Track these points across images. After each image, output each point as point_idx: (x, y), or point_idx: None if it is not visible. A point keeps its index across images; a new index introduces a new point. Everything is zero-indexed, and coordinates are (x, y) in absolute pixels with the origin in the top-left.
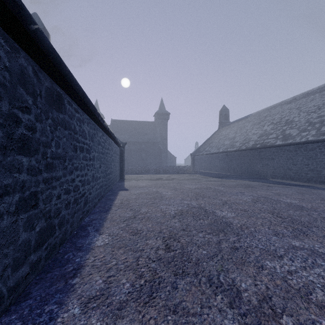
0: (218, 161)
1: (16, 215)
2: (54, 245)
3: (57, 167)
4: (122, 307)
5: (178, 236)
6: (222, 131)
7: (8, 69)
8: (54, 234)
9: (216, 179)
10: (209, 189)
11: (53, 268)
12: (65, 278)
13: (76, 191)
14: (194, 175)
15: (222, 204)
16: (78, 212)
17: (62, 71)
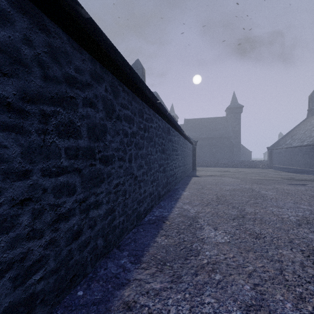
0: (301, 156)
1: (162, 173)
2: (168, 190)
3: (168, 159)
4: (196, 205)
5: (225, 196)
6: (311, 120)
7: (161, 129)
8: (168, 186)
9: (288, 174)
10: (271, 180)
11: (169, 197)
12: (175, 199)
13: (173, 171)
14: (265, 169)
15: (271, 189)
16: (173, 181)
17: (171, 120)
